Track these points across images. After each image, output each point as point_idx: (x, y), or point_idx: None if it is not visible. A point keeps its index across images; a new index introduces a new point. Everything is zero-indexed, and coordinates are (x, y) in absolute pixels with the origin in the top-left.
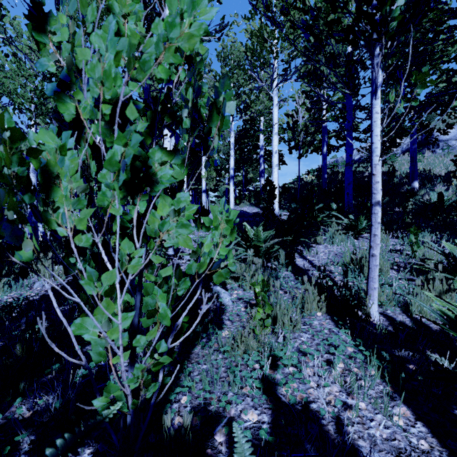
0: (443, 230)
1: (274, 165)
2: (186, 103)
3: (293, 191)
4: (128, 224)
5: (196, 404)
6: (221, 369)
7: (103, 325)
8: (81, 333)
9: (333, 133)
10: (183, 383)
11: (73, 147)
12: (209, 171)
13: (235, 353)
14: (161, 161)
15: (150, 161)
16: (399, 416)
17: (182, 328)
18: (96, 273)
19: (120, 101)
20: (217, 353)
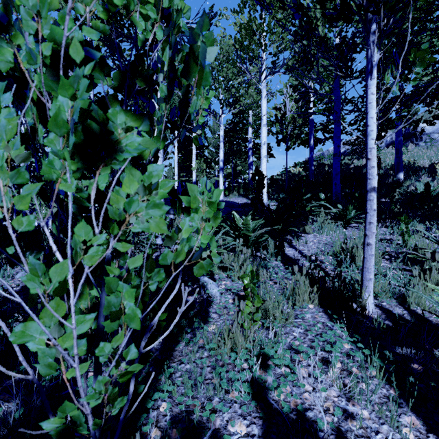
0: (431, 220)
1: (263, 156)
2: (163, 64)
3: (280, 183)
4: (85, 204)
5: (176, 412)
6: (205, 371)
7: (52, 330)
8: (24, 341)
9: (319, 127)
10: (162, 388)
11: (10, 104)
12: (199, 163)
13: (221, 351)
14: (127, 126)
15: (112, 125)
16: (410, 429)
17: (160, 327)
18: (42, 265)
19: (64, 38)
20: (202, 350)
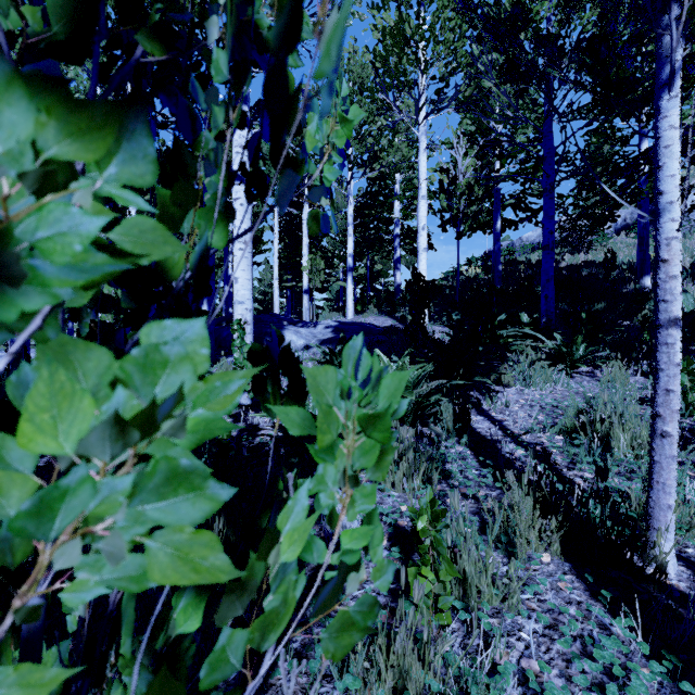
0: None
1: (421, 249)
2: None
3: (447, 292)
4: None
5: None
6: None
7: None
8: None
9: (510, 200)
10: None
11: None
12: (314, 260)
13: None
14: (40, 161)
15: None
16: None
17: None
18: None
19: None
20: (329, 686)
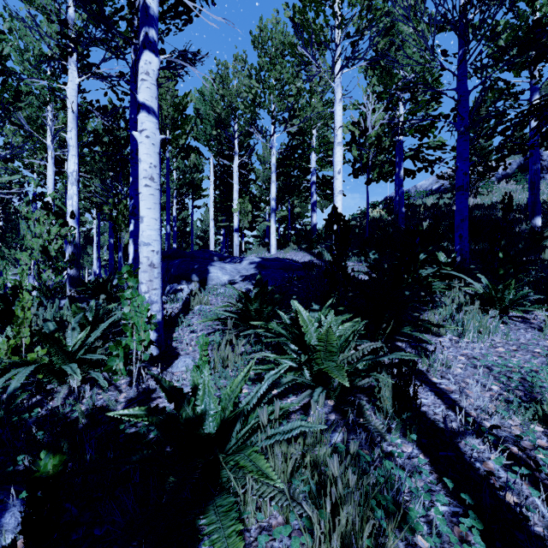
0: None
1: (336, 191)
2: None
3: (356, 231)
4: None
5: None
6: None
7: None
8: None
9: (410, 152)
10: None
11: None
12: (242, 203)
13: None
14: None
15: None
16: None
17: None
18: None
19: None
20: None
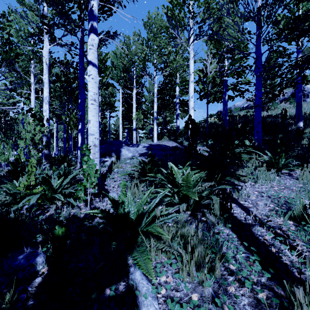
0: None
1: (190, 107)
2: None
3: (201, 129)
4: None
5: None
6: None
7: None
8: None
9: (231, 86)
10: None
11: None
12: (138, 114)
13: None
14: None
15: None
16: None
17: None
18: None
19: None
20: None
